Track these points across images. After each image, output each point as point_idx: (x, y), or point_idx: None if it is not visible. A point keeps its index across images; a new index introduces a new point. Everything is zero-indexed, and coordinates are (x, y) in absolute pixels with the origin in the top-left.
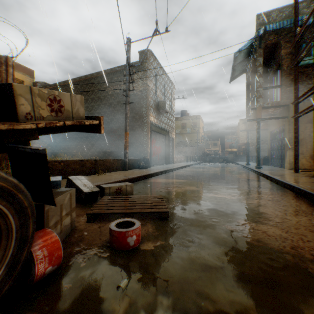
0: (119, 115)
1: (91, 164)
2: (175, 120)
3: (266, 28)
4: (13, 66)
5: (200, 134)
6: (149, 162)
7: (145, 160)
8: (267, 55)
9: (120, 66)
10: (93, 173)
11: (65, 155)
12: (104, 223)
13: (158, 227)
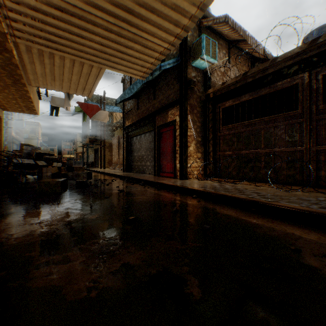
0: None
1: None
2: None
3: None
4: None
5: (40, 141)
6: None
7: None
8: None
9: None
10: None
11: None
12: None
13: None
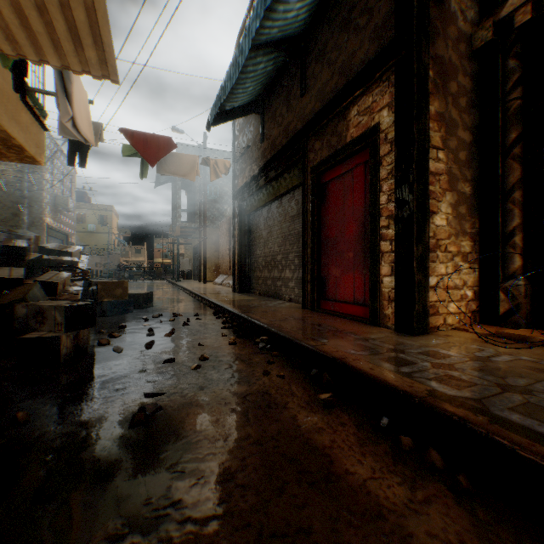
0: None
1: None
2: None
3: None
4: None
5: (113, 236)
6: None
7: None
8: None
9: None
10: None
11: None
12: None
13: None
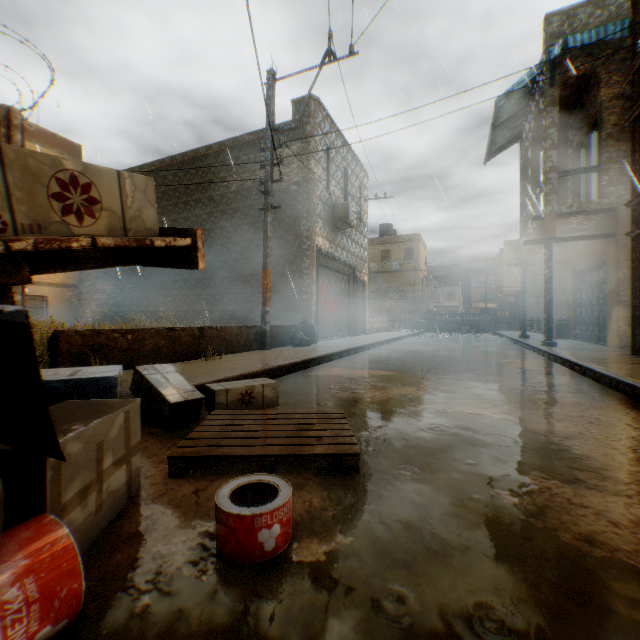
0: (252, 233)
1: (193, 336)
2: (369, 244)
3: (568, 43)
4: (22, 129)
5: (420, 273)
6: (315, 332)
7: (306, 327)
8: (566, 103)
9: (254, 132)
10: (196, 357)
11: (141, 318)
12: (208, 480)
13: (336, 493)
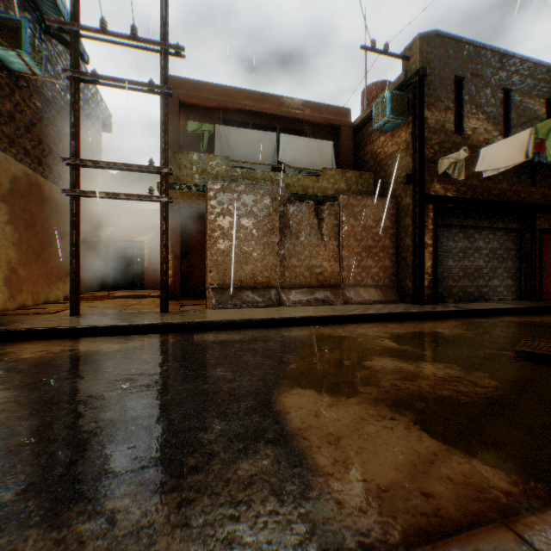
0: None
1: None
2: None
3: None
4: None
5: None
6: None
7: None
8: None
9: None
10: None
11: None
12: None
13: None
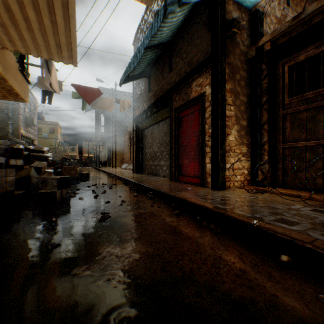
0: None
1: None
2: None
3: None
4: None
5: (58, 140)
6: None
7: None
8: None
9: None
10: None
11: None
12: None
13: None
